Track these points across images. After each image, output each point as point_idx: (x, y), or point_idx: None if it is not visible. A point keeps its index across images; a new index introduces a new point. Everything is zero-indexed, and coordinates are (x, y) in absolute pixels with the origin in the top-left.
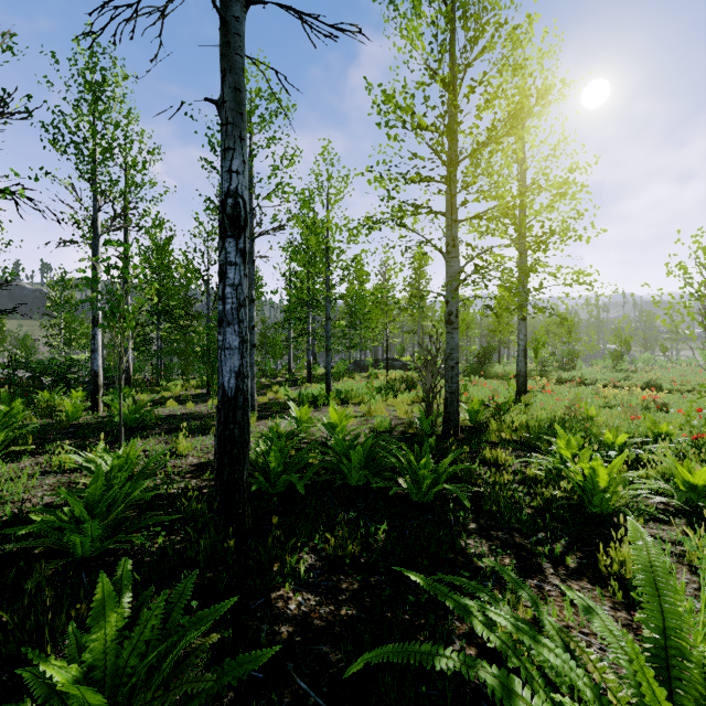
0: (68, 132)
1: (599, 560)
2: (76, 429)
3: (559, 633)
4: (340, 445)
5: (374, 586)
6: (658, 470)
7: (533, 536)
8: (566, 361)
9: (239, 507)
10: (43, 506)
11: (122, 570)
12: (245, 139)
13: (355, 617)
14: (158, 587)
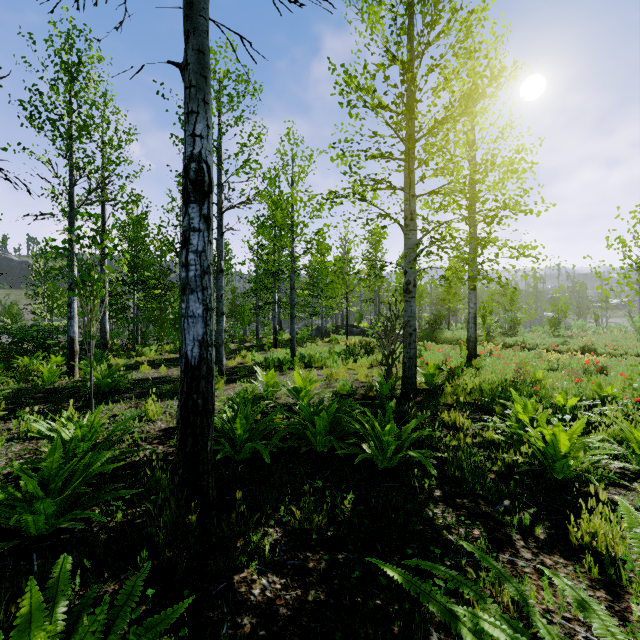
0: (45, 110)
1: (570, 532)
2: (51, 393)
3: (556, 637)
4: (305, 410)
5: (342, 564)
6: (609, 433)
7: (498, 504)
8: (509, 327)
9: (203, 479)
10: (3, 477)
11: (60, 571)
12: (209, 103)
13: (324, 603)
14: (113, 570)
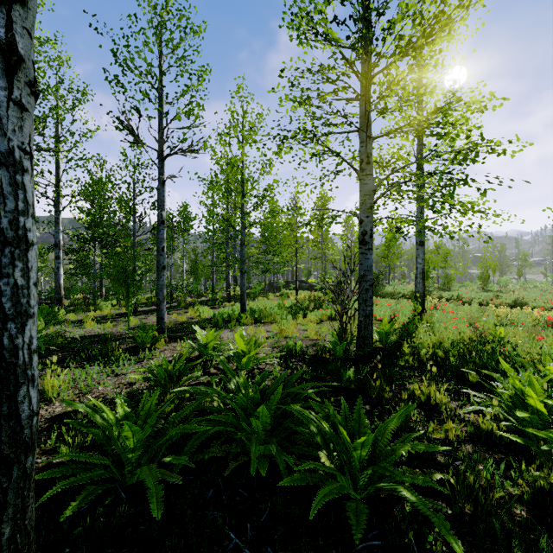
0: None
1: None
2: None
3: None
4: (238, 398)
5: None
6: None
7: None
8: (444, 282)
9: None
10: None
11: None
12: None
13: None
14: None
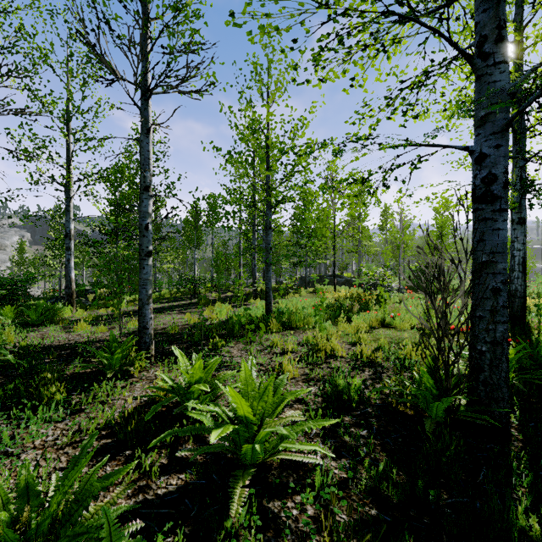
0: None
1: None
2: None
3: None
4: None
5: None
6: None
7: None
8: None
9: None
10: None
11: None
12: None
13: None
14: None
